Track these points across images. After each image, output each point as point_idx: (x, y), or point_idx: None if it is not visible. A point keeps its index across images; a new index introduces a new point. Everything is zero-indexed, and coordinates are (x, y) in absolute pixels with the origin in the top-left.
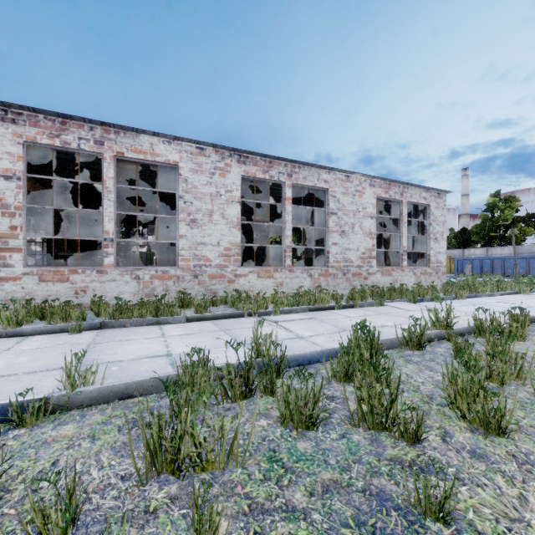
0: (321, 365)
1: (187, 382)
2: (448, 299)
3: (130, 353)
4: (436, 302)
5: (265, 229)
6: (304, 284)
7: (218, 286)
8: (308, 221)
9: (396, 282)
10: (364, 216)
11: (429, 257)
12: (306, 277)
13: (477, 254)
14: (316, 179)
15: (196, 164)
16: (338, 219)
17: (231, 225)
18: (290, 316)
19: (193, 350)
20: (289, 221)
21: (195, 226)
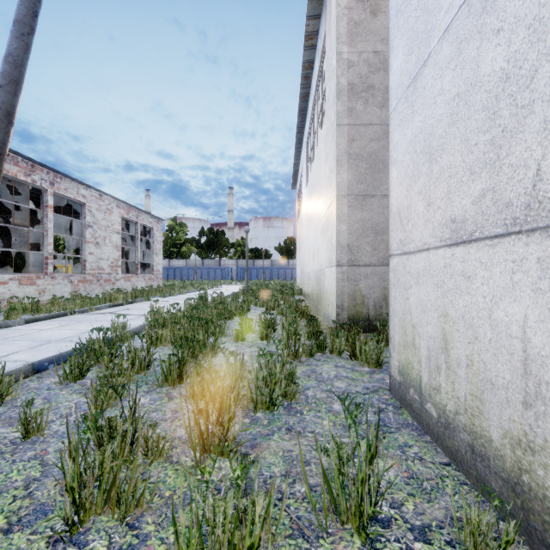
0: None
1: (170, 318)
2: (177, 295)
3: (62, 334)
4: (173, 296)
5: None
6: (66, 290)
7: None
8: None
9: (134, 286)
10: (113, 232)
11: (153, 267)
12: (67, 284)
13: (163, 264)
14: (76, 192)
15: None
16: (94, 231)
17: None
18: (106, 310)
19: (157, 310)
20: (52, 228)
21: None
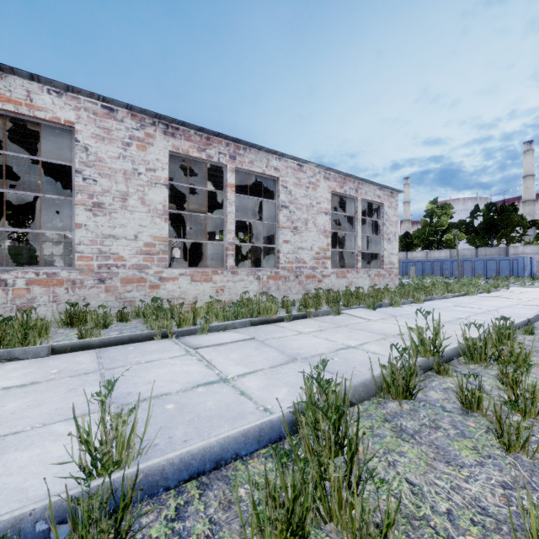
0: (241, 467)
1: None
2: (406, 303)
3: None
4: (395, 307)
5: (212, 226)
6: (251, 289)
7: (136, 293)
8: (258, 216)
9: (351, 284)
10: (319, 212)
11: (382, 259)
12: (253, 281)
13: (419, 257)
14: (265, 165)
15: (101, 128)
16: (289, 213)
17: (154, 213)
18: (222, 335)
19: None
20: (232, 212)
21: (100, 212)
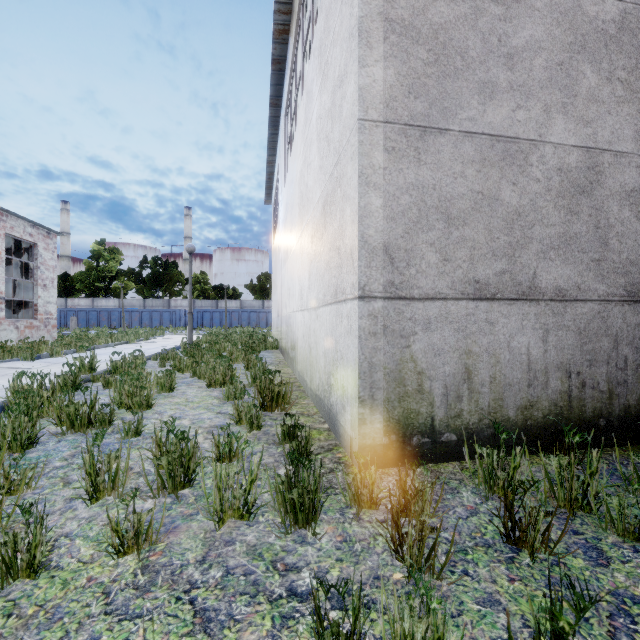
0: None
1: None
2: (69, 353)
3: None
4: (57, 357)
5: None
6: None
7: None
8: None
9: None
10: None
11: (37, 308)
12: None
13: (83, 305)
14: None
15: None
16: None
17: None
18: None
19: None
20: None
21: None
